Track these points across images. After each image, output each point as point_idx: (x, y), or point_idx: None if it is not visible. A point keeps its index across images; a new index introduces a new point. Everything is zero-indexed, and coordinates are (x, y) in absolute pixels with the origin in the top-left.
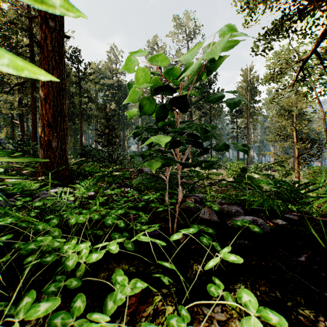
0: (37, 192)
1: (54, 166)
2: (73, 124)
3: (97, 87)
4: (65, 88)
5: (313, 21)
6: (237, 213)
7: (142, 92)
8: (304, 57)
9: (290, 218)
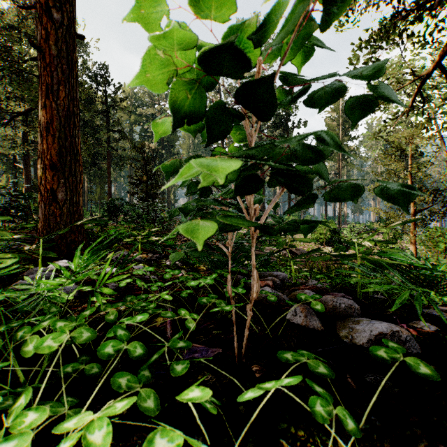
0: (30, 268)
1: (61, 228)
2: (98, 169)
3: (132, 118)
4: (77, 112)
5: (434, 23)
6: (350, 310)
7: (174, 65)
8: (423, 73)
9: (437, 317)
